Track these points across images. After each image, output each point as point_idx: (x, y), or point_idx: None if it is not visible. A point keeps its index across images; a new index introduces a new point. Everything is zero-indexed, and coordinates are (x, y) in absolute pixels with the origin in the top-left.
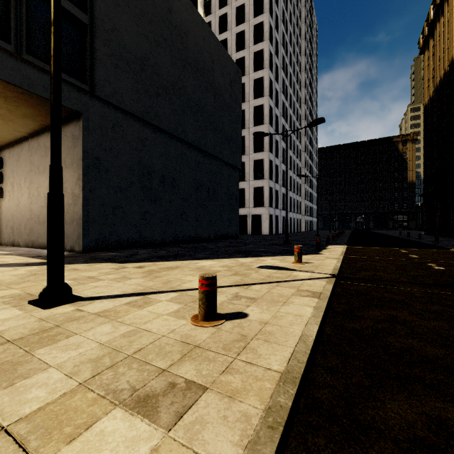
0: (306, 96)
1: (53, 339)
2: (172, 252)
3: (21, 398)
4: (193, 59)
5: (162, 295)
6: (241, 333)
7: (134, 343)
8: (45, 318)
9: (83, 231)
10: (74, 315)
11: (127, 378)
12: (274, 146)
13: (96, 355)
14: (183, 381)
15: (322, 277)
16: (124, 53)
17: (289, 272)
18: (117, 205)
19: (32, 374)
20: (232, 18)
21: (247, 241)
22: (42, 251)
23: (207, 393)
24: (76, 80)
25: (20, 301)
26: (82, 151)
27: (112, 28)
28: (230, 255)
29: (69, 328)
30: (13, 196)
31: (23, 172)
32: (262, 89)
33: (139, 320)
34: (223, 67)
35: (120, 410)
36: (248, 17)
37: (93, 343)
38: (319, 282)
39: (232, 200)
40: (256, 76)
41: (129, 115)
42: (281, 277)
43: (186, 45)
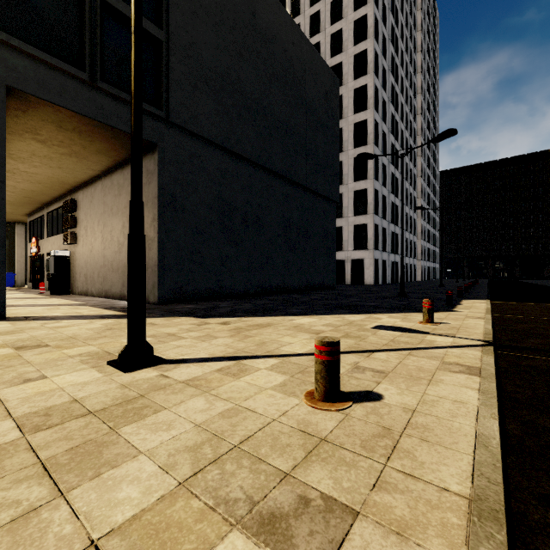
0: (423, 104)
1: (139, 413)
2: (259, 306)
3: (111, 497)
4: (280, 71)
5: (259, 361)
6: (381, 423)
7: (238, 428)
8: (127, 384)
9: (158, 280)
10: (159, 382)
11: (239, 481)
12: (381, 172)
13: (193, 442)
14: (318, 497)
15: (471, 344)
16: (202, 70)
17: (420, 335)
18: (195, 249)
19: (121, 461)
20: (326, 16)
21: (348, 293)
22: (116, 302)
23: (360, 521)
24: (152, 106)
25: (98, 361)
26: (157, 187)
27: (189, 42)
28: (331, 310)
29: (155, 400)
30: (86, 241)
31: (97, 214)
32: (364, 100)
33: (238, 395)
34: (316, 76)
35: (239, 535)
36: (347, 11)
37: (187, 423)
38: (471, 352)
39: (327, 241)
40: (357, 84)
41: (208, 144)
42: (411, 343)
43: (272, 53)
